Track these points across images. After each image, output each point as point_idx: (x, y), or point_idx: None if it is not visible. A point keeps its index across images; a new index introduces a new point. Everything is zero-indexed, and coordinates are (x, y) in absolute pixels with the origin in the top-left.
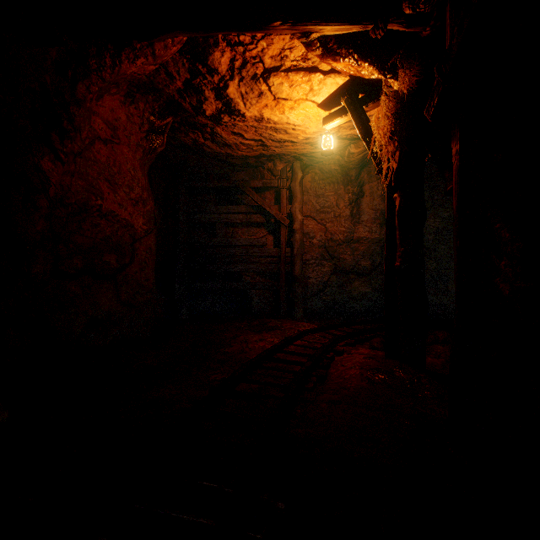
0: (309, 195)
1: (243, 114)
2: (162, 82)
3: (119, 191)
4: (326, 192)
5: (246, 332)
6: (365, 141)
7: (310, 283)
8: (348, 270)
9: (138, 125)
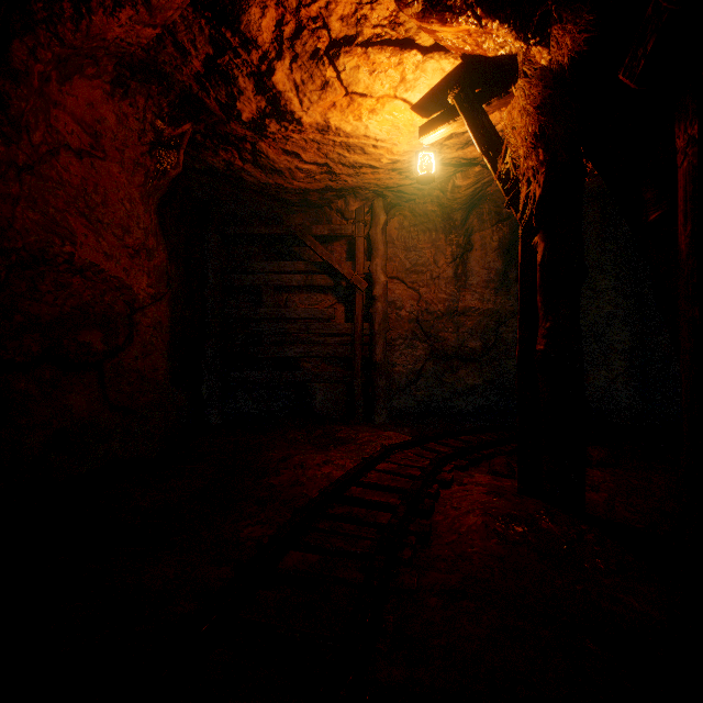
0: (395, 247)
1: (299, 119)
2: (170, 61)
3: (105, 233)
4: (419, 244)
5: (304, 449)
6: (487, 156)
7: (397, 373)
8: (449, 354)
9: (137, 132)
